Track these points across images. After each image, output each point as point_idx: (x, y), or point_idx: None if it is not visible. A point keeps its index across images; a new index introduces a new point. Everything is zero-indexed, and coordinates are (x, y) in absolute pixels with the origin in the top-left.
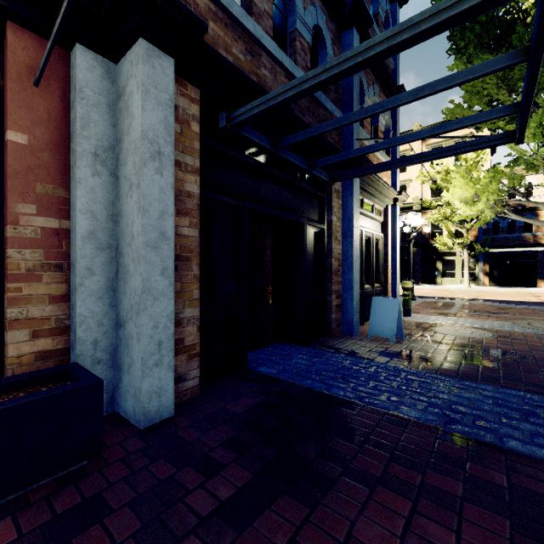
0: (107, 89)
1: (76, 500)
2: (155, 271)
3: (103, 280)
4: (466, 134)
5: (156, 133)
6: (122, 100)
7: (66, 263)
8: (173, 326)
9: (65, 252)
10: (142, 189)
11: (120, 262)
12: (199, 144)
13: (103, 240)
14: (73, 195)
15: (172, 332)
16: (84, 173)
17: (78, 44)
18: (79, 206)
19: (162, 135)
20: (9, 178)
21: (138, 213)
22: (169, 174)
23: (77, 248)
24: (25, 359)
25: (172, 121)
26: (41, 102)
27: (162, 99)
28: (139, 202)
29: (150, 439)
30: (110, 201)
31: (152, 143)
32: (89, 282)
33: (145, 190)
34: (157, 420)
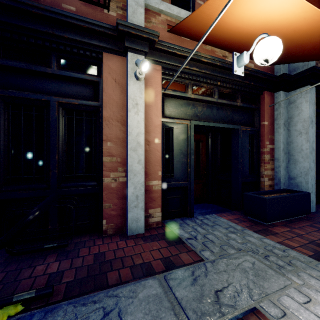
0: (286, 102)
1: (317, 221)
2: (311, 161)
3: (285, 163)
4: None
5: (311, 115)
6: (293, 105)
7: (273, 158)
8: (315, 180)
9: (273, 155)
10: (308, 134)
11: (291, 158)
12: (315, 113)
13: (285, 151)
14: (277, 137)
15: (314, 182)
16: (282, 130)
17: (281, 91)
18: (281, 141)
19: (312, 115)
20: (265, 135)
21: (307, 142)
22: (314, 127)
23: (280, 154)
24: (267, 186)
25: (314, 109)
26: (269, 111)
27: (312, 102)
28: (307, 139)
29: (317, 214)
30: (286, 138)
31: (310, 118)
32: (282, 164)
33: (309, 134)
34: (311, 211)
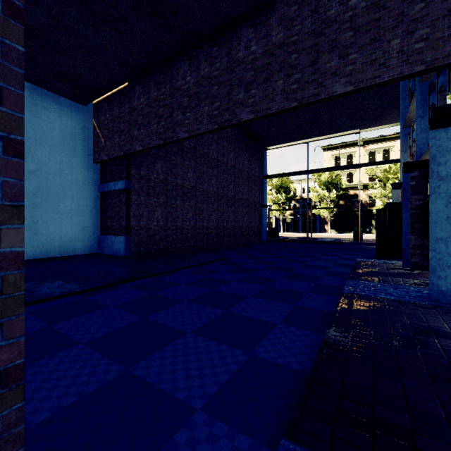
0: None
1: None
2: None
3: None
4: (389, 146)
5: None
6: None
7: None
8: None
9: None
10: None
11: None
12: None
13: None
14: None
15: None
16: None
17: None
18: None
19: None
20: None
21: None
22: None
23: None
24: None
25: None
26: None
27: None
28: None
29: None
30: None
31: None
32: None
33: None
34: None
